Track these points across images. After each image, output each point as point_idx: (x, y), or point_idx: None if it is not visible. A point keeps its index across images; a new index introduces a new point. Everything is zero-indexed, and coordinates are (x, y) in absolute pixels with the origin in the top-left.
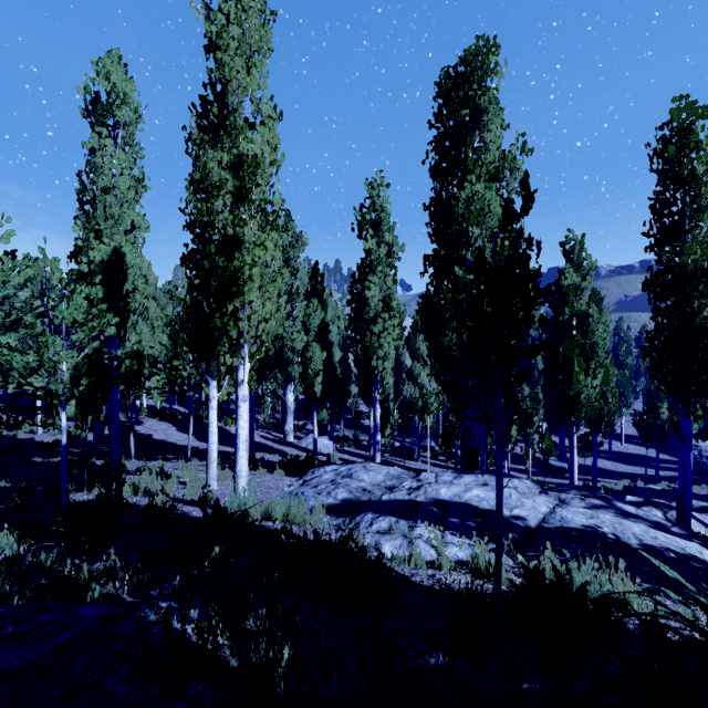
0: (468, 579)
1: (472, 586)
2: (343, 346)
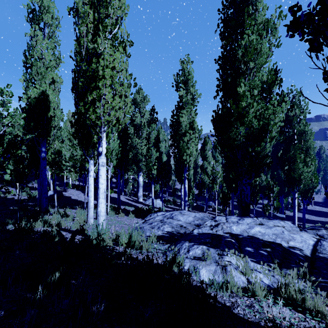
0: (286, 310)
1: None
2: (167, 155)
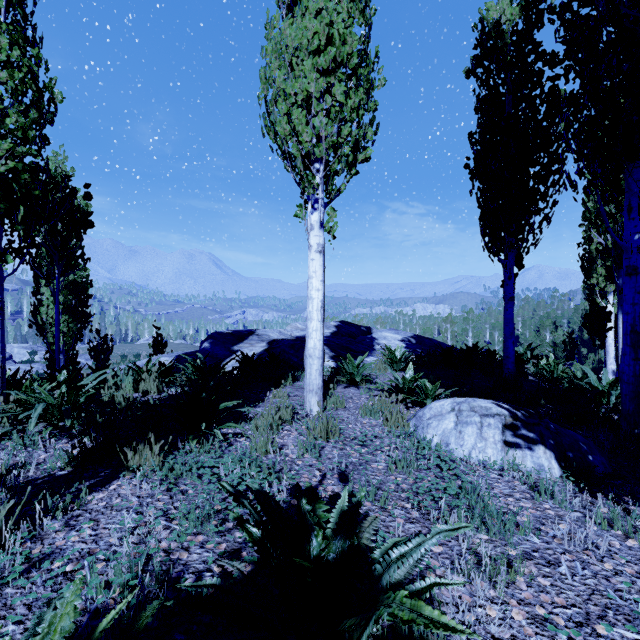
0: None
1: None
2: None
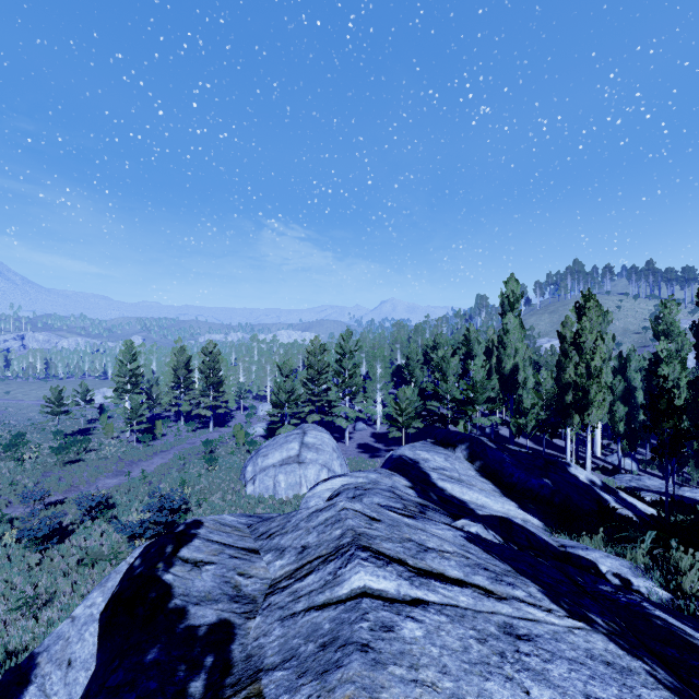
0: None
1: None
2: None
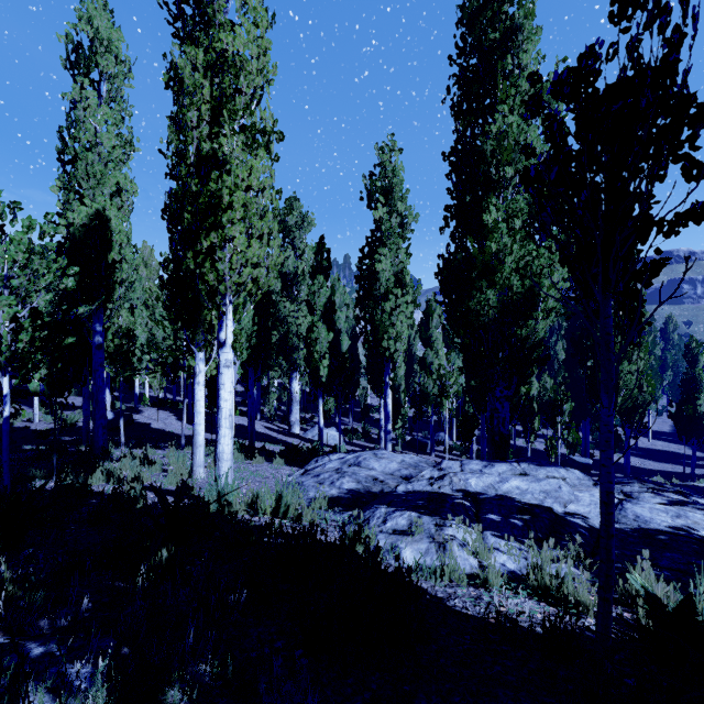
0: (532, 604)
1: (559, 626)
2: (352, 336)
